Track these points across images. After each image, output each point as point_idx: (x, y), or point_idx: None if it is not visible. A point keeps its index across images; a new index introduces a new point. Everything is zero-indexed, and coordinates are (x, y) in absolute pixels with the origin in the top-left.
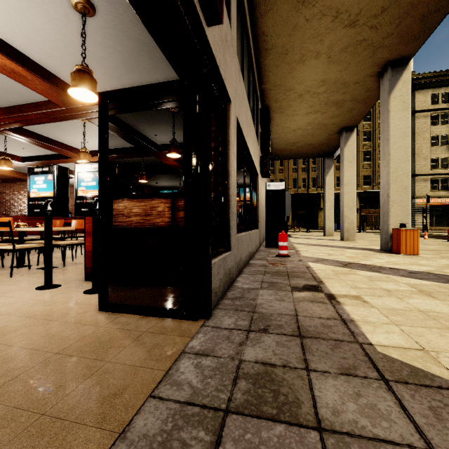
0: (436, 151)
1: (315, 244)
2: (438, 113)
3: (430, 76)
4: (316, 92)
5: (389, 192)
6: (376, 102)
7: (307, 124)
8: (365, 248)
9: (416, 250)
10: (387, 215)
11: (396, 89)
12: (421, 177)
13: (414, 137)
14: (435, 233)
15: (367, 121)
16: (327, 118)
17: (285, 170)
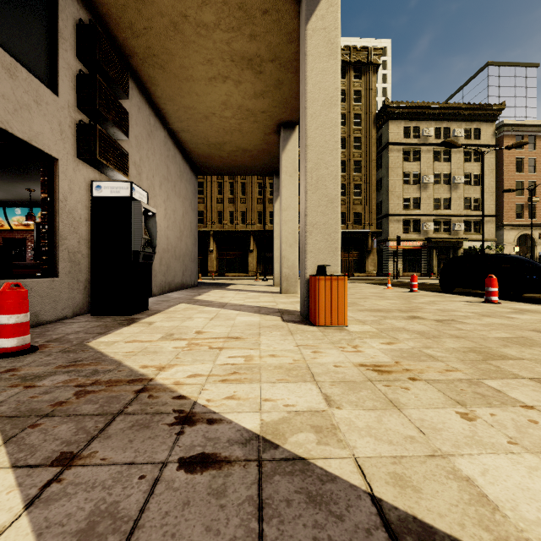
0: (408, 189)
1: (219, 302)
2: (410, 148)
3: (403, 106)
4: (202, 21)
5: (306, 207)
6: (351, 128)
7: (222, 106)
8: (285, 308)
9: (342, 317)
10: (304, 249)
11: (317, 15)
12: (394, 218)
13: (388, 173)
14: (405, 280)
15: (341, 149)
16: (249, 96)
17: (248, 199)
